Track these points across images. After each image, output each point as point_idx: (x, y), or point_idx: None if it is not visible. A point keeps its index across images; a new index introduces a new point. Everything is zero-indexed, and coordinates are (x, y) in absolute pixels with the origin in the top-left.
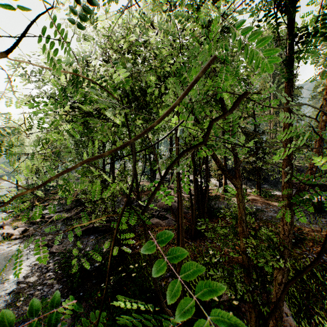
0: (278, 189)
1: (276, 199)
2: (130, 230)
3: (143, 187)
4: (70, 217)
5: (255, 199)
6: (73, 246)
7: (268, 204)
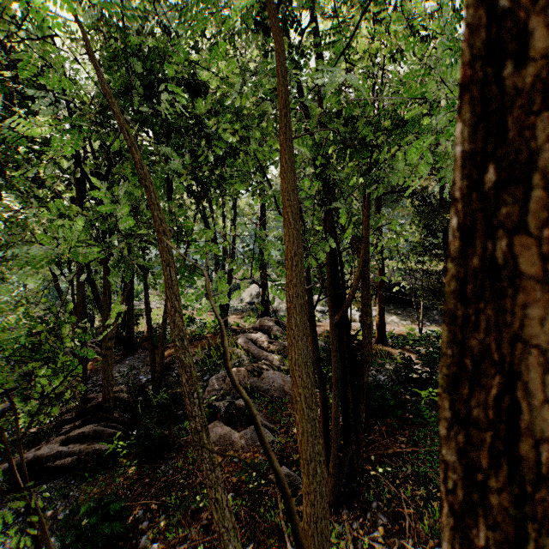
0: None
1: None
2: (146, 463)
3: (200, 327)
4: (1, 415)
5: None
6: None
7: None
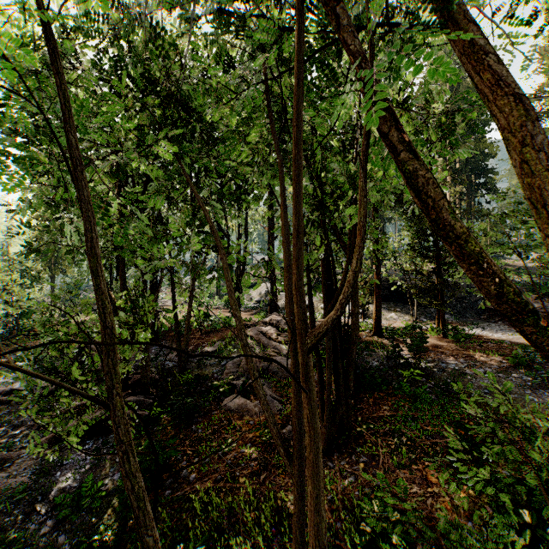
0: (470, 322)
1: (479, 346)
2: (179, 425)
3: (215, 321)
4: (53, 392)
5: (438, 345)
6: (37, 474)
7: (470, 358)
